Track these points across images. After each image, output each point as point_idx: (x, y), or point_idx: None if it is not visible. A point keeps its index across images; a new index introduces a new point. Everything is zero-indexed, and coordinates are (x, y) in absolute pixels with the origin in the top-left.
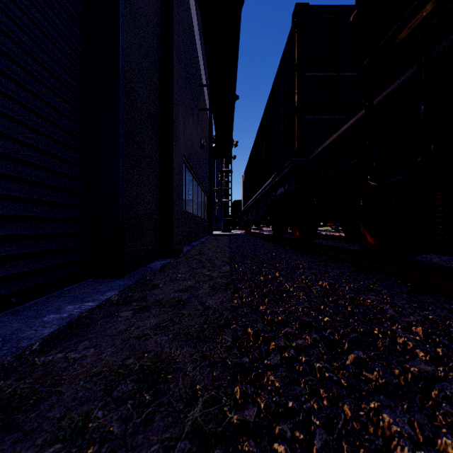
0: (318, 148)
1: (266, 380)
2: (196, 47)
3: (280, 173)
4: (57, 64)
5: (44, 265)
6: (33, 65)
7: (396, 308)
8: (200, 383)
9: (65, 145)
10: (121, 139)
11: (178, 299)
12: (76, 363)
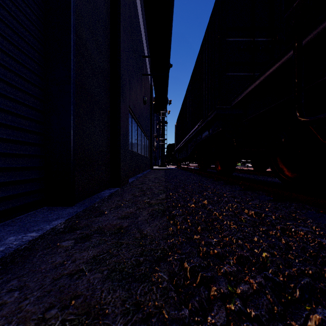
0: (240, 96)
1: None
2: (140, 27)
3: (206, 119)
4: (10, 15)
5: None
6: None
7: None
8: None
9: (19, 88)
10: (72, 86)
11: (119, 226)
12: None
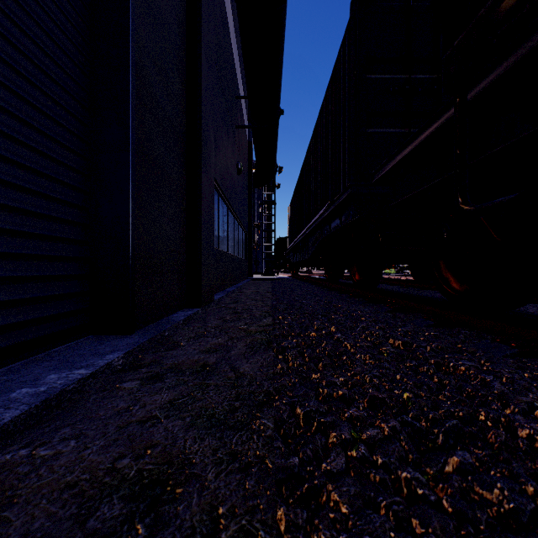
0: (385, 167)
1: (326, 501)
2: (232, 50)
3: (336, 201)
4: (43, 52)
5: (23, 319)
6: (6, 49)
7: (504, 381)
8: (225, 504)
9: (54, 159)
10: (131, 154)
11: (203, 362)
12: (43, 466)
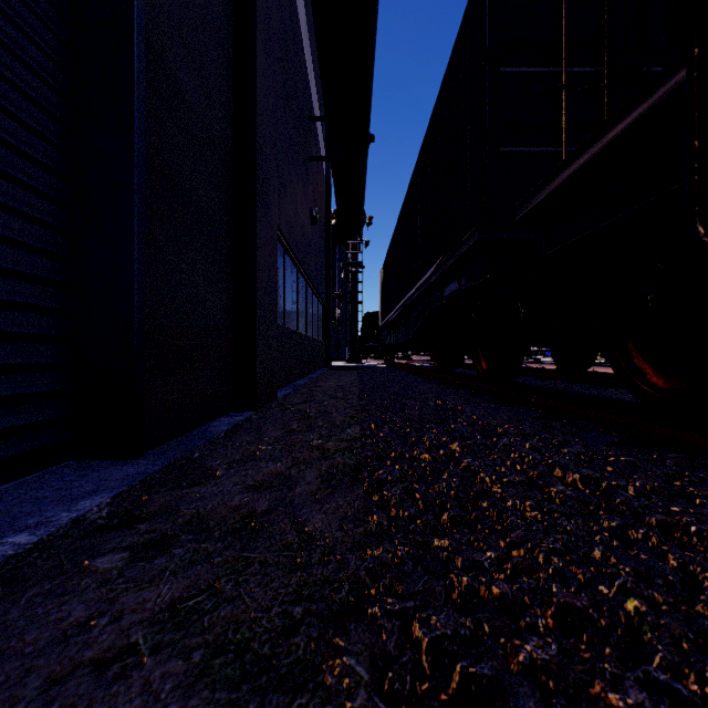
0: (538, 195)
1: None
2: (303, 52)
3: (453, 254)
4: None
5: None
6: None
7: None
8: None
9: (1, 172)
10: (136, 171)
11: (246, 511)
12: None
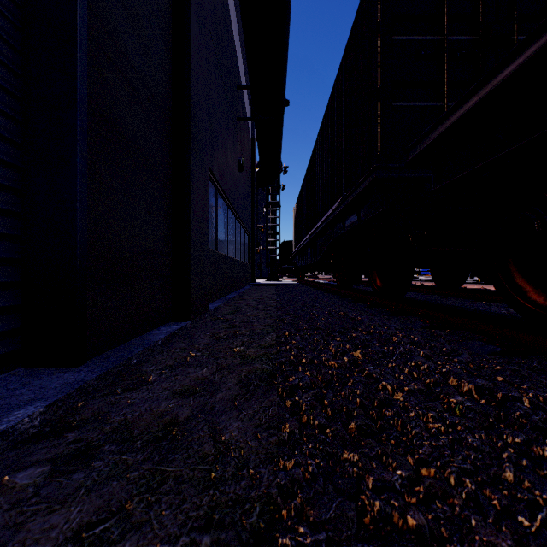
0: (429, 137)
1: None
2: (232, 33)
3: (353, 191)
4: None
5: None
6: None
7: None
8: None
9: None
10: (79, 114)
11: (169, 418)
12: None
